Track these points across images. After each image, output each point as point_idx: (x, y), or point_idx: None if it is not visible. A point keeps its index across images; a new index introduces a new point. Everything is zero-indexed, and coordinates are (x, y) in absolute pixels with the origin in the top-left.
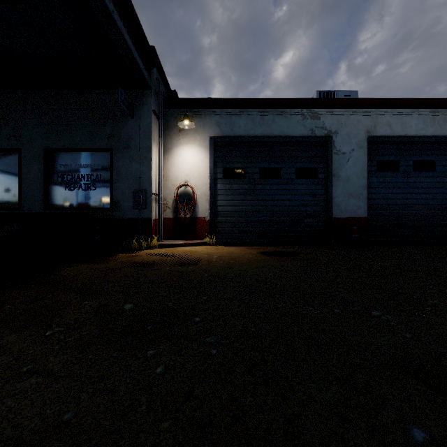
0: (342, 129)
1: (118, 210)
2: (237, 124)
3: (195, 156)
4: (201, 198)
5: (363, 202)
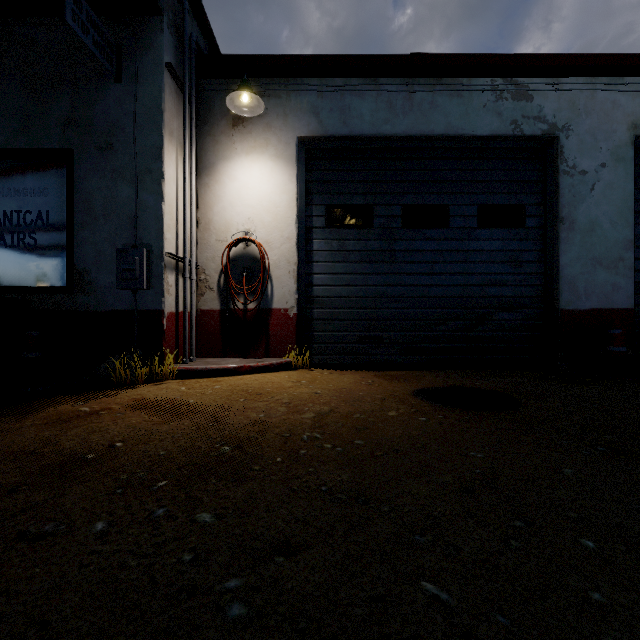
0: (580, 121)
1: (86, 292)
2: (355, 111)
3: (267, 178)
4: (279, 269)
5: (625, 276)
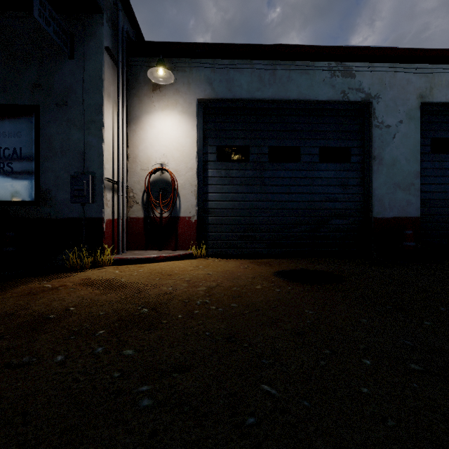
0: (386, 92)
1: (48, 205)
2: (236, 82)
3: (176, 127)
4: (185, 189)
5: (415, 195)
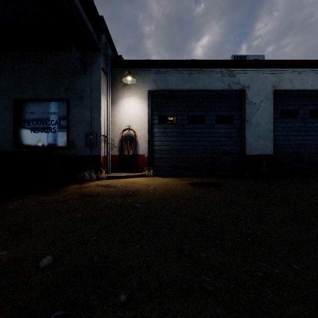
0: (253, 84)
1: (73, 149)
2: (169, 80)
3: (137, 105)
4: (141, 139)
5: (270, 142)
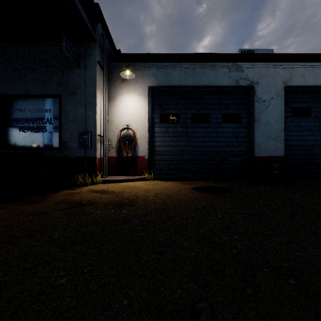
0: (263, 80)
1: (66, 150)
2: (172, 76)
3: (136, 103)
4: (141, 140)
5: (281, 143)
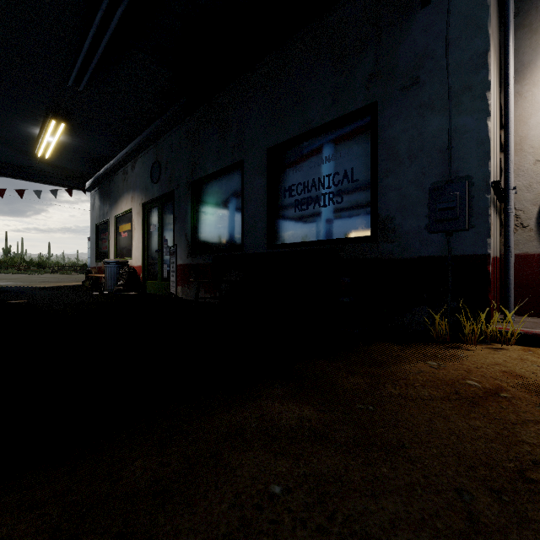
0: None
1: (389, 239)
2: None
3: None
4: None
5: None
